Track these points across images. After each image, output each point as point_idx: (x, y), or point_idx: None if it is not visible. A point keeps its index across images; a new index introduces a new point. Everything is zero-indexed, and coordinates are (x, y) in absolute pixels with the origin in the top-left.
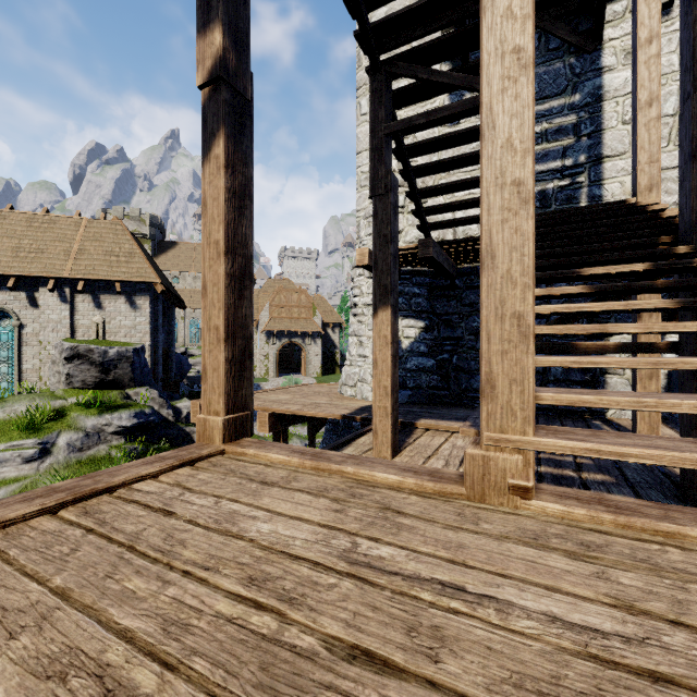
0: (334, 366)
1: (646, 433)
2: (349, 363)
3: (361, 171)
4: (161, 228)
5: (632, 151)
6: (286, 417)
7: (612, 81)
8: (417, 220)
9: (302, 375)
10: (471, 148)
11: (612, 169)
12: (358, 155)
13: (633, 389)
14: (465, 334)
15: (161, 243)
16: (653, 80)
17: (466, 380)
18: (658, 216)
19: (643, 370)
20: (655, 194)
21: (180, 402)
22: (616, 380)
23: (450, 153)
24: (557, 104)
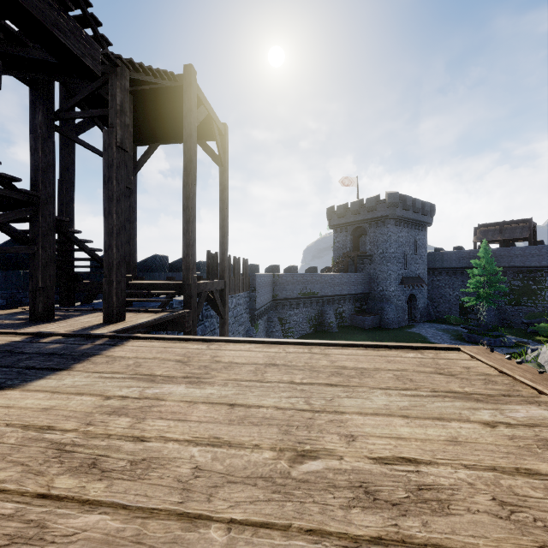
0: None
1: None
2: None
3: None
4: None
5: None
6: None
7: None
8: None
9: None
10: None
11: None
12: None
13: None
14: None
15: None
16: None
17: None
18: None
19: None
20: None
21: None
22: None
23: None
24: None
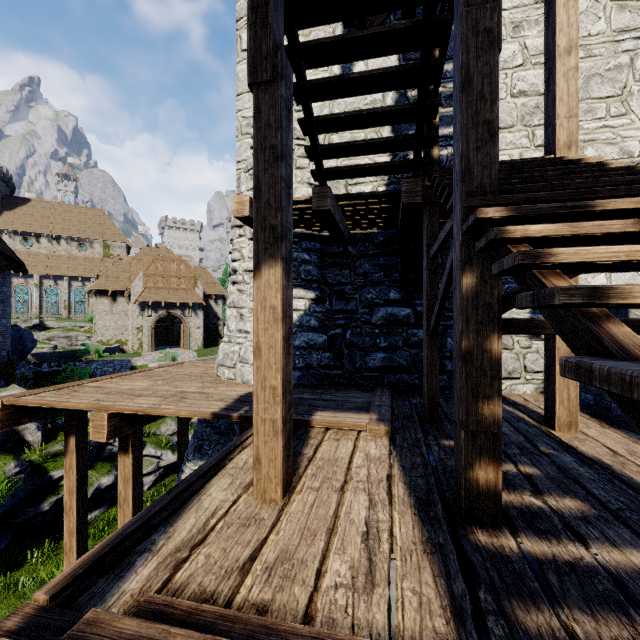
0: (217, 338)
1: (565, 419)
2: (227, 339)
3: (241, 116)
4: (8, 180)
5: (545, 106)
6: (138, 415)
7: (502, 52)
8: (307, 177)
9: (181, 348)
10: (364, 103)
11: (502, 141)
12: (239, 96)
13: (548, 369)
14: (359, 307)
15: (8, 198)
16: (572, 25)
17: (361, 358)
18: (603, 165)
19: (562, 349)
20: (574, 152)
21: (4, 390)
22: (507, 355)
23: (342, 106)
24: (450, 67)
